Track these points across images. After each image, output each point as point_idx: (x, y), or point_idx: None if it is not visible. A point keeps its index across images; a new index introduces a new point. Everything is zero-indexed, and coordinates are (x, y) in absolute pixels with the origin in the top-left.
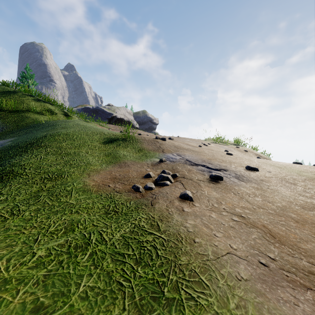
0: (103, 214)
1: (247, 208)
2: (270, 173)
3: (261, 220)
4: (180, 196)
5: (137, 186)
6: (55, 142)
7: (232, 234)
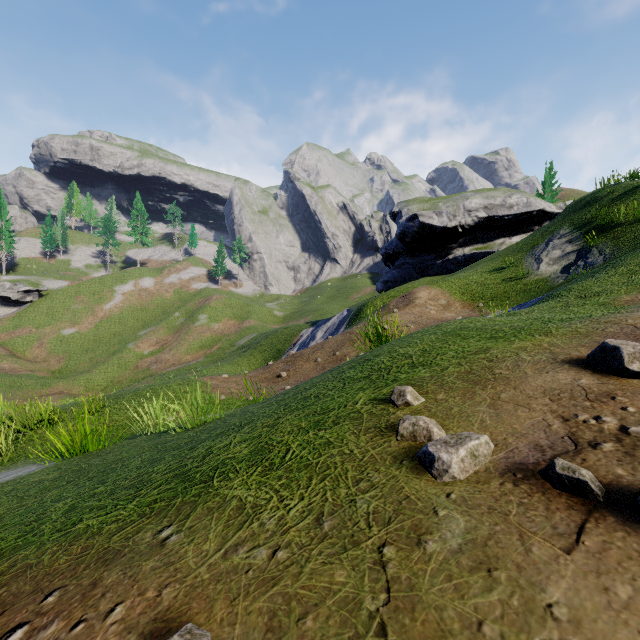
0: None
1: None
2: None
3: None
4: None
5: None
6: None
7: None
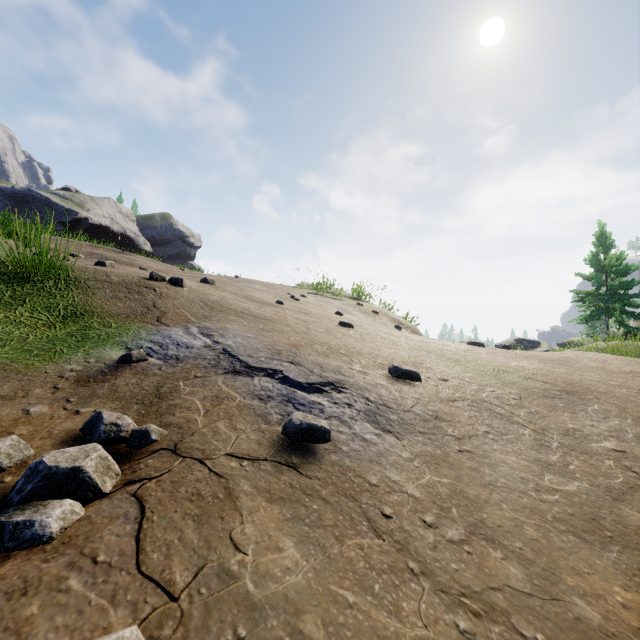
0: None
1: None
2: (447, 384)
3: None
4: None
5: None
6: None
7: None
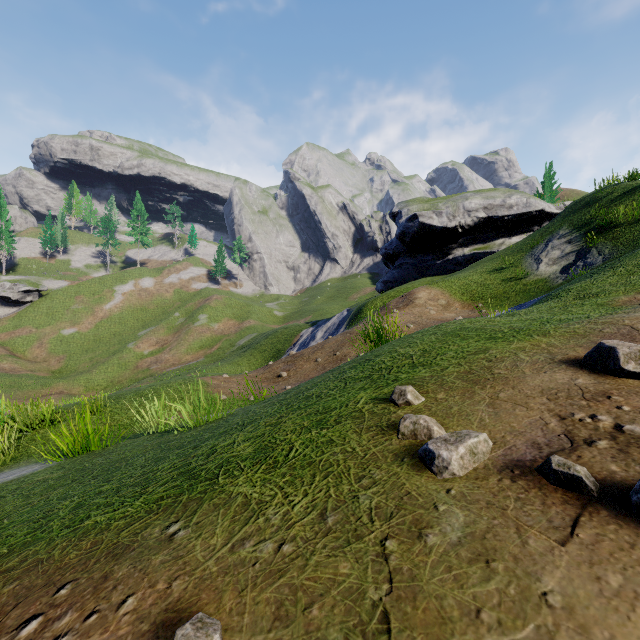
0: None
1: None
2: None
3: None
4: None
5: None
6: (639, 258)
7: None
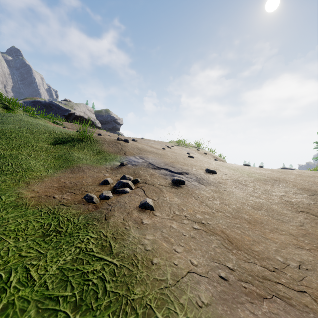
0: (39, 237)
1: (207, 213)
2: (226, 175)
3: (219, 225)
4: (140, 205)
5: (90, 196)
6: None
7: (192, 246)
